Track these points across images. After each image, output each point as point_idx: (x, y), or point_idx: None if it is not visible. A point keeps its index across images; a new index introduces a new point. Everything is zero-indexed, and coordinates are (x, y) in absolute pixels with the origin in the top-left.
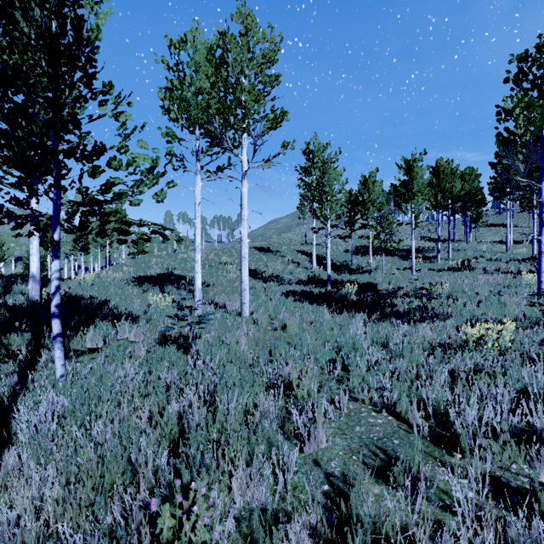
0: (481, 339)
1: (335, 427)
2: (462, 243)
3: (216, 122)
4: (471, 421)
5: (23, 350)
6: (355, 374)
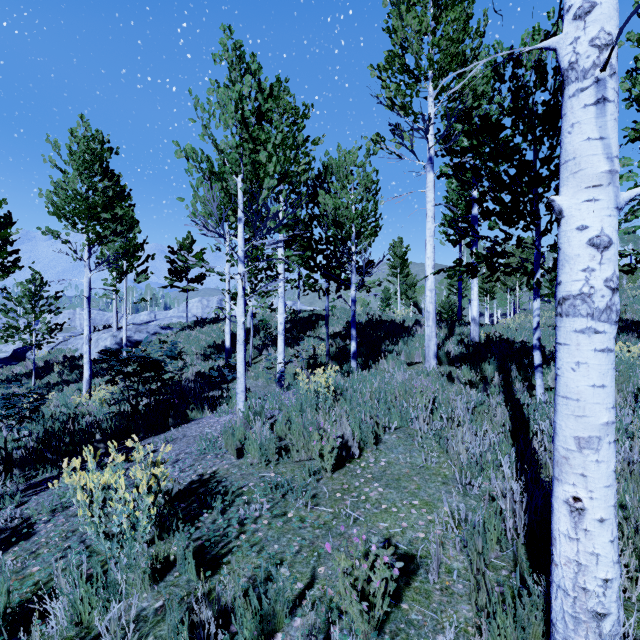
0: None
1: None
2: None
3: None
4: None
5: (495, 377)
6: None
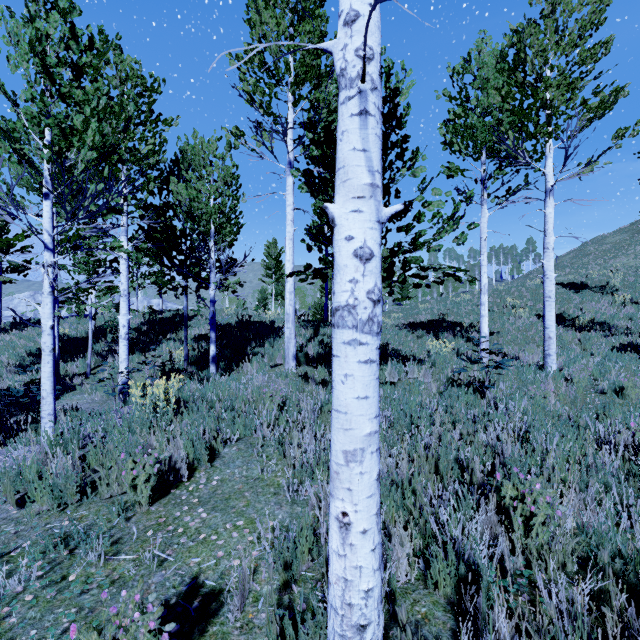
0: None
1: None
2: None
3: (508, 139)
4: None
5: None
6: None
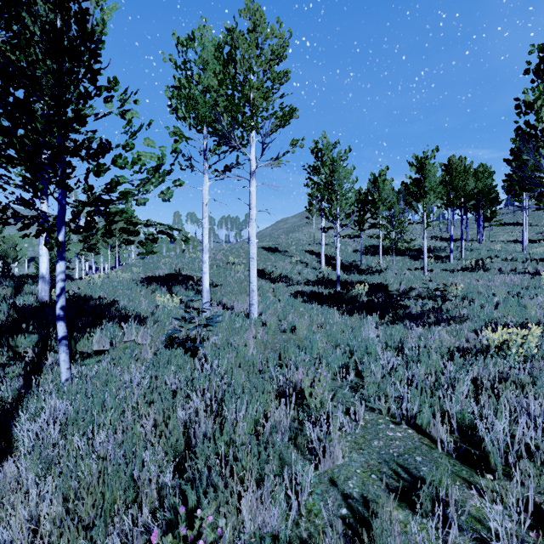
0: (504, 344)
1: (351, 441)
2: (475, 242)
3: (224, 121)
4: (502, 437)
5: (29, 352)
6: (370, 381)
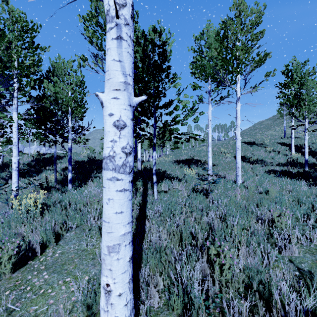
0: None
1: (306, 249)
2: None
3: (220, 73)
4: None
5: (141, 188)
6: None
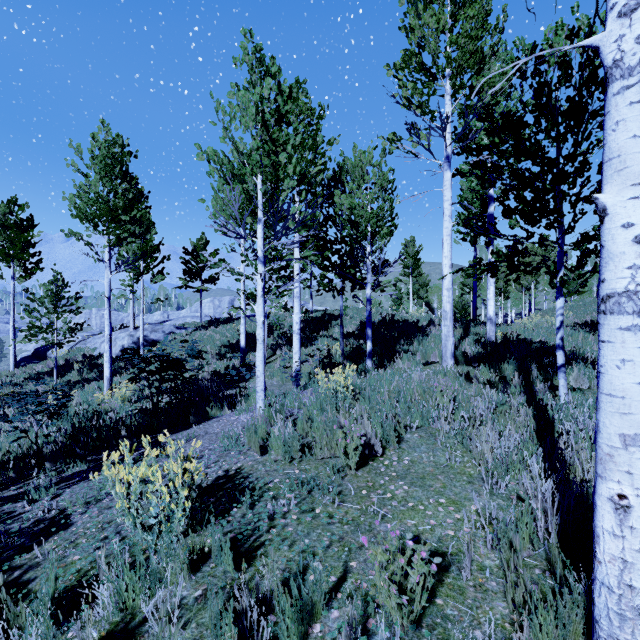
0: None
1: None
2: None
3: None
4: None
5: (515, 377)
6: None
